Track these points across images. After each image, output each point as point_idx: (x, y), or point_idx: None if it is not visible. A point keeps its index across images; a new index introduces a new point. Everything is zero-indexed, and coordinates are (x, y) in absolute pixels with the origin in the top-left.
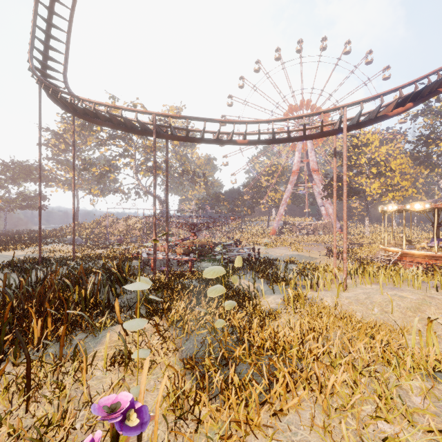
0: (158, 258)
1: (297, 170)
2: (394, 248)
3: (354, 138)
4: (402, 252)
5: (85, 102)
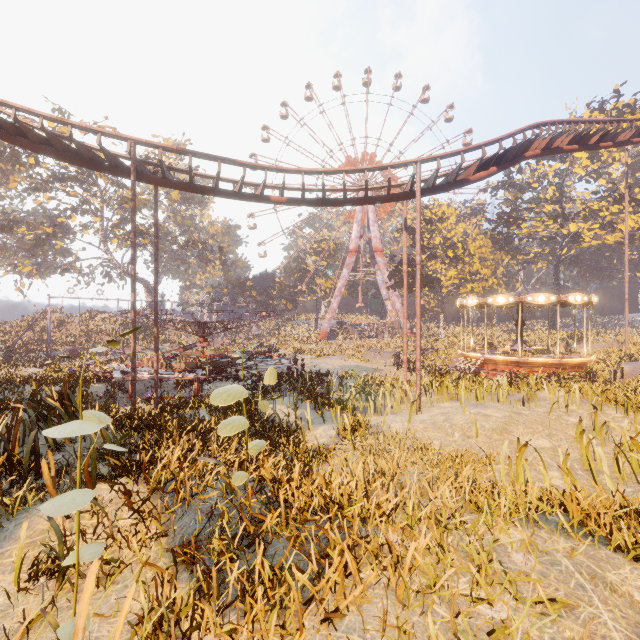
0: (141, 378)
1: (355, 249)
2: (474, 353)
3: (427, 210)
4: (484, 358)
5: None
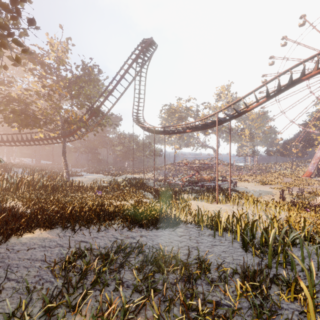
0: (171, 182)
1: None
2: None
3: None
4: None
5: (145, 121)
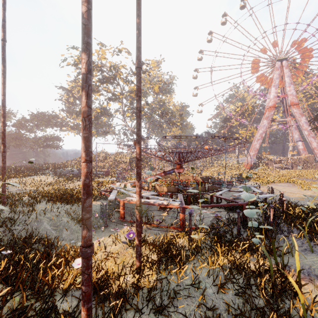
0: (130, 202)
1: (273, 106)
2: None
3: None
4: None
5: None
